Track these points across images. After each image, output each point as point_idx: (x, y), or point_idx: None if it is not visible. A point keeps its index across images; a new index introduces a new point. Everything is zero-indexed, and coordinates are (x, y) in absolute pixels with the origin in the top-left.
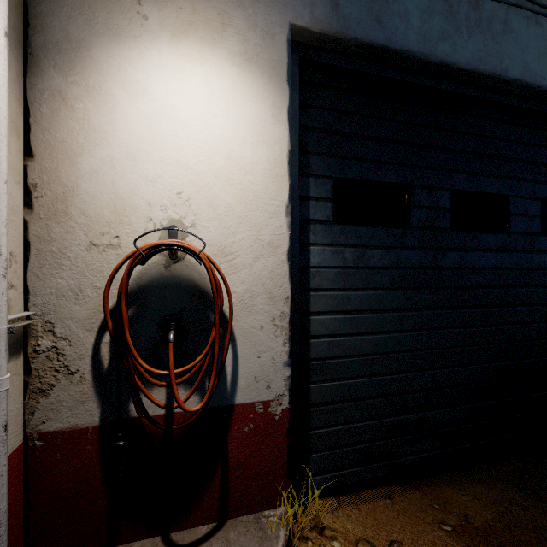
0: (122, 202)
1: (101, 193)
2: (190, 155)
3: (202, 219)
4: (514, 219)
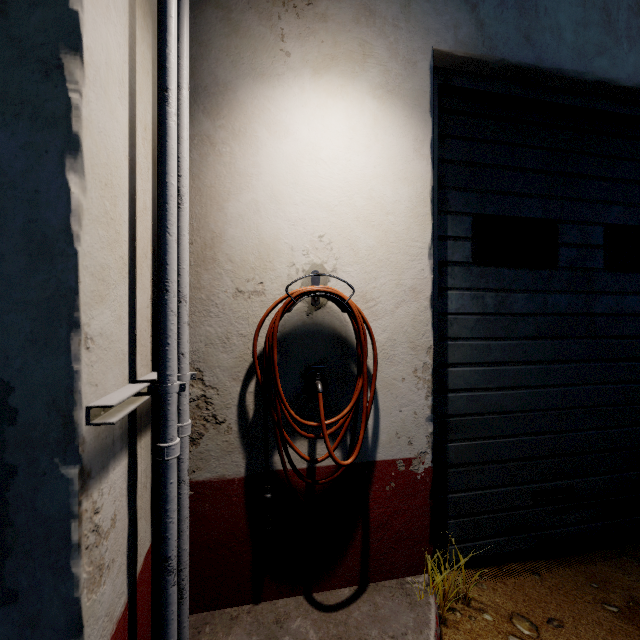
0: (266, 248)
1: (246, 238)
2: (331, 196)
3: (343, 263)
4: None
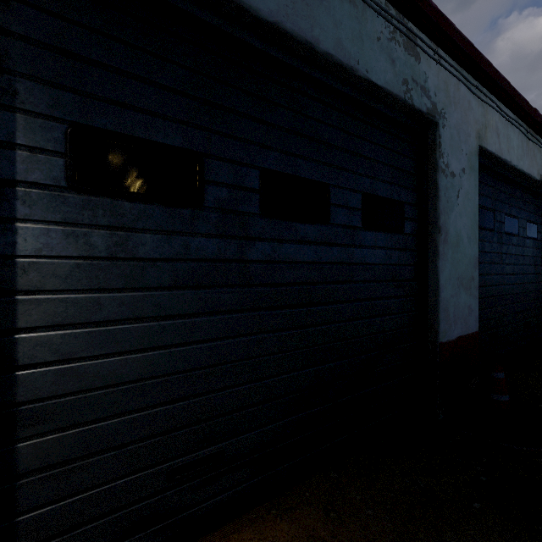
0: None
1: None
2: None
3: None
4: (334, 210)
